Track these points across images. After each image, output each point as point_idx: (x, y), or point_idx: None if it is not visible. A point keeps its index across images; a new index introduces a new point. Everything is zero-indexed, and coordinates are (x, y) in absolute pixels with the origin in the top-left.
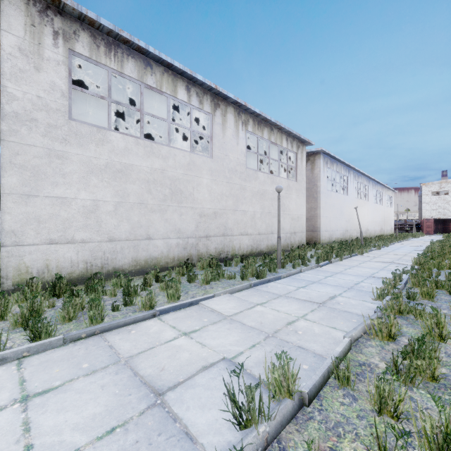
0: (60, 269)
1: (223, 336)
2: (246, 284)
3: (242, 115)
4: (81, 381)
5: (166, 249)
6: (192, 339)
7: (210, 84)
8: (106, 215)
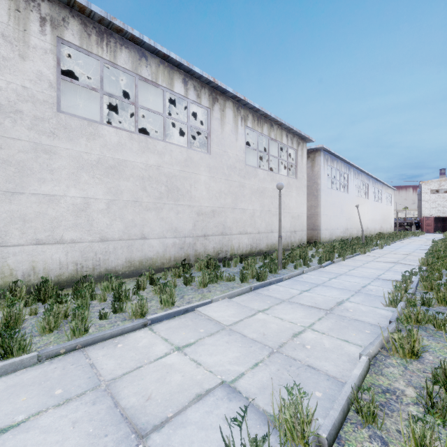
0: (47, 271)
1: (221, 351)
2: (246, 287)
3: (241, 110)
4: (49, 415)
5: (162, 249)
6: (186, 355)
7: (208, 77)
8: (98, 214)
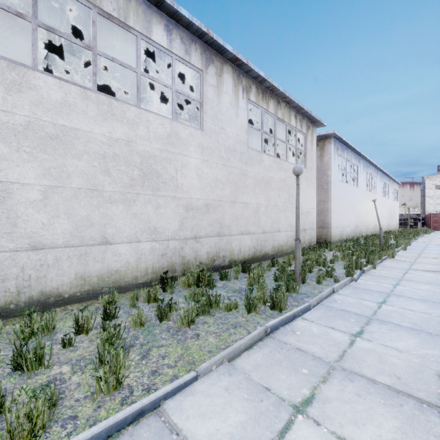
0: None
1: None
2: (258, 331)
3: (242, 78)
4: None
5: (134, 257)
6: None
7: (199, 26)
8: (27, 208)
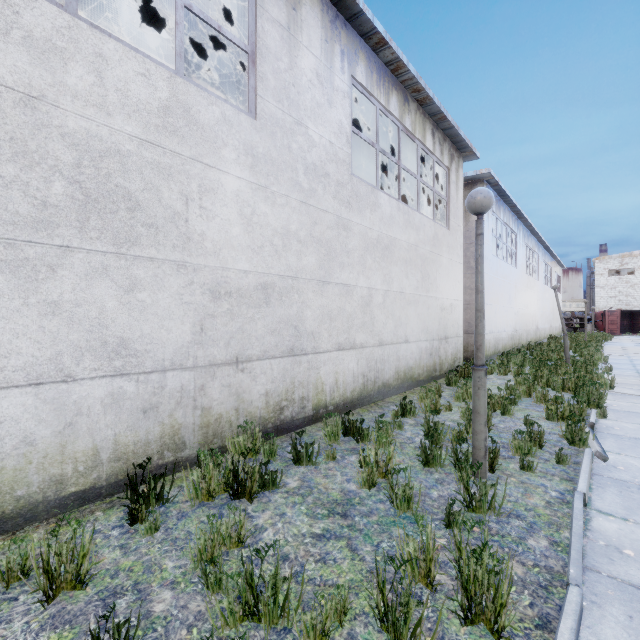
0: None
1: None
2: None
3: (340, 30)
4: None
5: (53, 423)
6: None
7: None
8: None
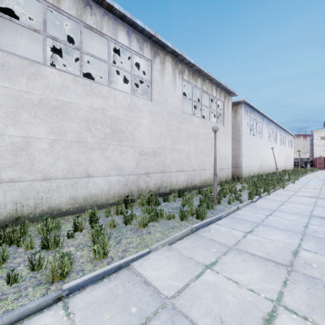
0: None
1: None
2: (187, 229)
3: (178, 64)
4: None
5: (107, 186)
6: None
7: (149, 31)
8: (40, 153)
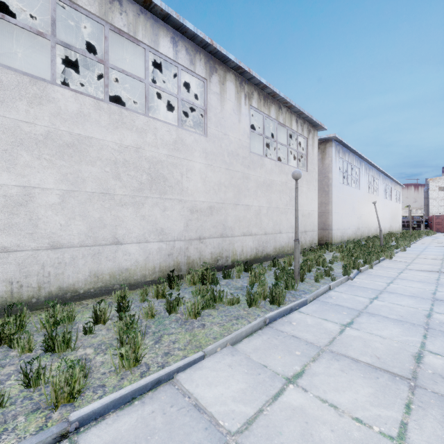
0: None
1: None
2: (258, 321)
3: (244, 85)
4: None
5: (143, 256)
6: None
7: (204, 38)
8: (47, 210)
